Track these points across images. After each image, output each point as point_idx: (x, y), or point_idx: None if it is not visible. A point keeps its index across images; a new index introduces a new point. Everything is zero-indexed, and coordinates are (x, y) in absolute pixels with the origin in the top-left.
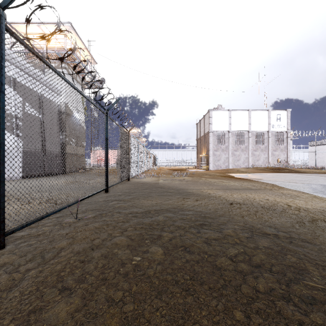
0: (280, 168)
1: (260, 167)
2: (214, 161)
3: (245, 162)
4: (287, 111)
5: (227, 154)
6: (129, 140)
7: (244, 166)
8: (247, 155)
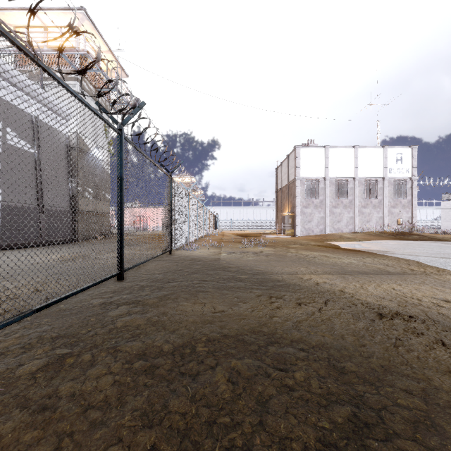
0: (405, 233)
1: (373, 231)
2: (302, 223)
3: (349, 224)
4: (412, 149)
5: (322, 212)
6: (170, 188)
7: (347, 230)
8: (353, 214)
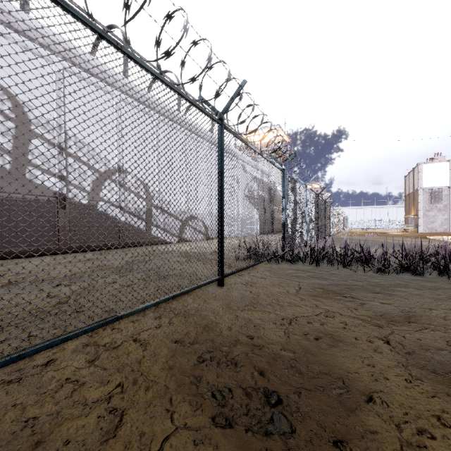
0: None
1: None
2: (425, 223)
3: None
4: None
5: (446, 214)
6: (330, 211)
7: None
8: None
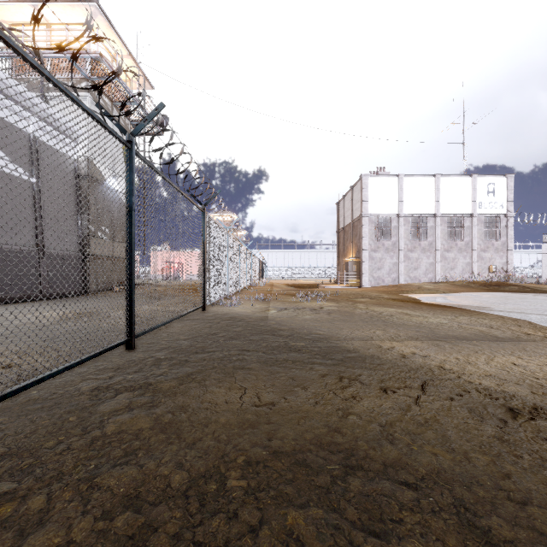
0: (500, 283)
1: (460, 281)
2: (371, 270)
3: (428, 272)
4: (507, 178)
5: (395, 256)
6: (204, 225)
7: (426, 279)
8: (433, 259)
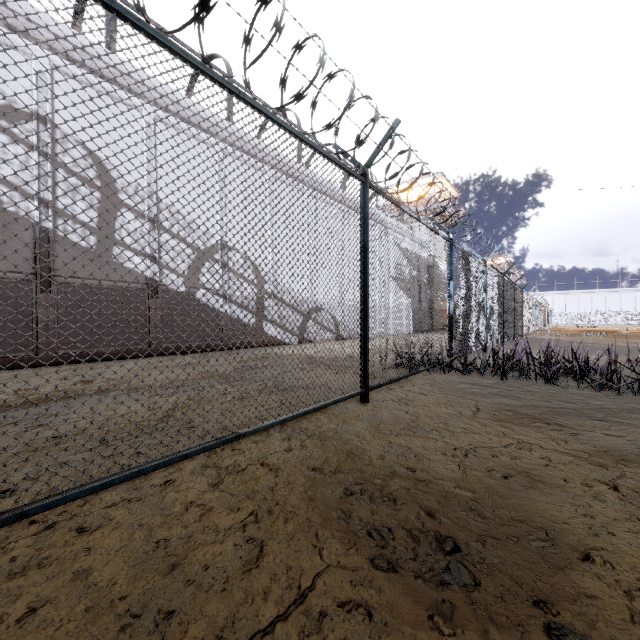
0: None
1: None
2: None
3: None
4: None
5: None
6: (522, 298)
7: None
8: None
